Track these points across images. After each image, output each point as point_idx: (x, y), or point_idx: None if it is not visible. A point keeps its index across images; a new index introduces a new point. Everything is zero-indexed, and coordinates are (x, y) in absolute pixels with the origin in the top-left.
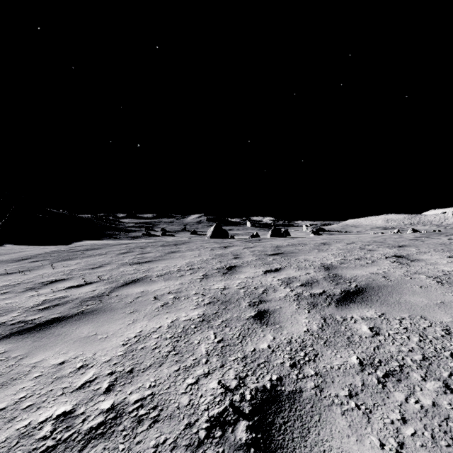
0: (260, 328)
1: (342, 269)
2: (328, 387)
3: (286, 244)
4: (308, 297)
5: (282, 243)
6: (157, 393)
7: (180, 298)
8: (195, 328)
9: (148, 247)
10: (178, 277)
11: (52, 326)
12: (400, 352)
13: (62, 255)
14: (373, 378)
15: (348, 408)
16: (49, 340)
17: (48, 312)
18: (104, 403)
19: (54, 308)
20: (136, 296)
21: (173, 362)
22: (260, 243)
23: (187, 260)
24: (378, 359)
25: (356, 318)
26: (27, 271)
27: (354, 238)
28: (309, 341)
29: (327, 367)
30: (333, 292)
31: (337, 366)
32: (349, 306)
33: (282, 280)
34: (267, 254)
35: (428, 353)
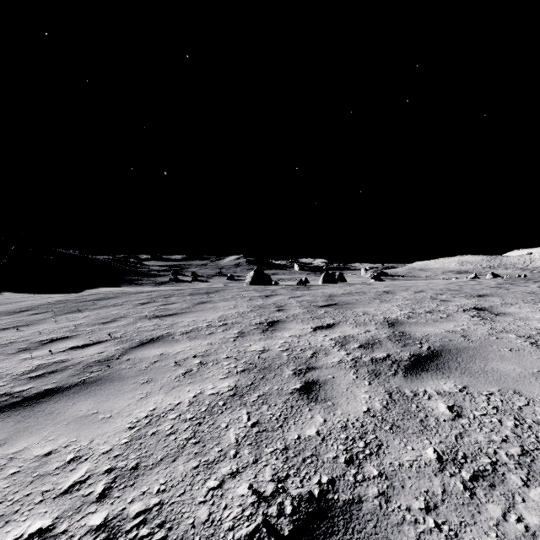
0: (307, 406)
1: (410, 325)
2: (396, 495)
3: (341, 293)
4: (368, 363)
5: (336, 291)
6: (166, 502)
7: (207, 363)
8: (223, 405)
9: (174, 296)
10: (207, 335)
11: (43, 401)
12: (491, 442)
13: (69, 305)
14: (457, 481)
15: (425, 529)
16: (36, 421)
17: (41, 381)
18: (94, 517)
19: (50, 375)
20: (153, 360)
21: (191, 455)
22: (309, 291)
23: (220, 312)
24: (462, 453)
25: (430, 392)
26: (24, 326)
27: (423, 285)
28: (370, 425)
29: (394, 463)
30: (399, 357)
31: (409, 462)
32: (421, 375)
33: (336, 340)
34: (317, 305)
35: (528, 444)
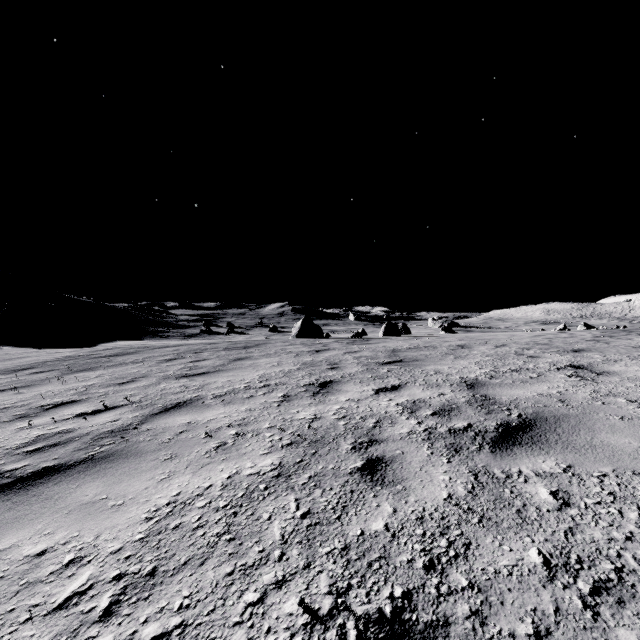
0: (372, 491)
1: (493, 387)
2: (494, 615)
3: (406, 347)
4: (445, 435)
5: (401, 345)
6: (191, 624)
7: (245, 434)
8: (265, 489)
9: (206, 351)
10: (245, 398)
11: (41, 482)
12: (612, 541)
13: (79, 362)
14: (573, 596)
15: None
16: (30, 508)
17: (39, 457)
18: None
19: (50, 450)
20: (178, 430)
21: (224, 557)
22: (368, 345)
23: (261, 371)
24: (576, 556)
25: (527, 473)
26: (24, 388)
27: (504, 337)
28: (454, 517)
29: (488, 570)
30: (484, 427)
31: (507, 569)
32: (512, 451)
33: (404, 405)
34: (379, 362)
35: None
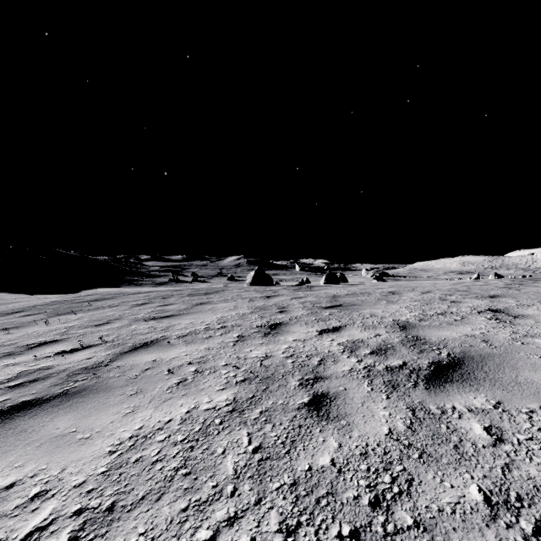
0: (318, 426)
1: (423, 328)
2: None
3: (345, 293)
4: (383, 372)
5: (340, 291)
6: None
7: (203, 371)
8: (220, 423)
9: (173, 297)
10: (205, 338)
11: (18, 416)
12: None
13: (63, 307)
14: (517, 536)
15: None
16: (5, 441)
17: (19, 392)
18: None
19: (30, 385)
20: (144, 367)
21: (179, 492)
22: (311, 291)
23: (219, 314)
24: (515, 493)
25: (460, 409)
26: (13, 328)
27: (429, 285)
28: (395, 452)
29: (432, 507)
30: (417, 365)
31: (450, 506)
32: (445, 387)
33: (345, 345)
34: (321, 307)
35: None
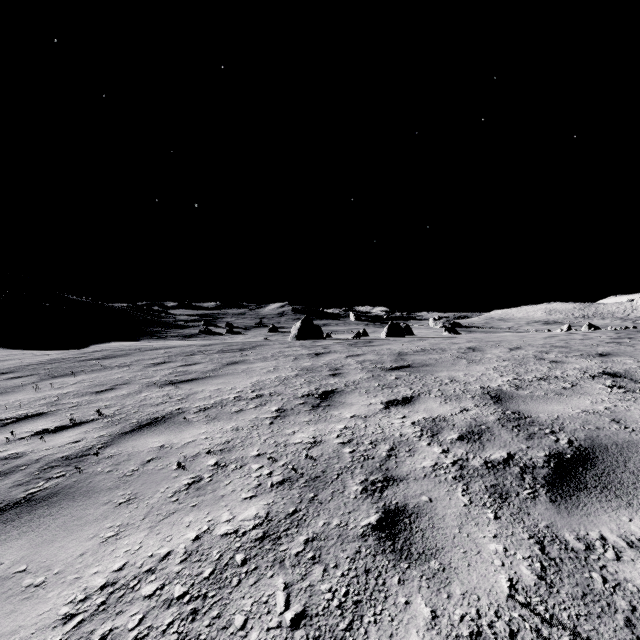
0: (395, 572)
1: (524, 400)
2: None
3: (413, 350)
4: (482, 471)
5: (407, 347)
6: None
7: (226, 466)
8: (242, 562)
9: (199, 353)
10: (233, 413)
11: None
12: None
13: (63, 366)
14: None
15: None
16: None
17: None
18: None
19: None
20: (146, 457)
21: None
22: (371, 347)
23: (255, 377)
24: None
25: (614, 541)
26: None
27: (515, 339)
28: (529, 633)
29: None
30: (529, 459)
31: None
32: (580, 500)
33: (422, 425)
34: (385, 368)
35: None
